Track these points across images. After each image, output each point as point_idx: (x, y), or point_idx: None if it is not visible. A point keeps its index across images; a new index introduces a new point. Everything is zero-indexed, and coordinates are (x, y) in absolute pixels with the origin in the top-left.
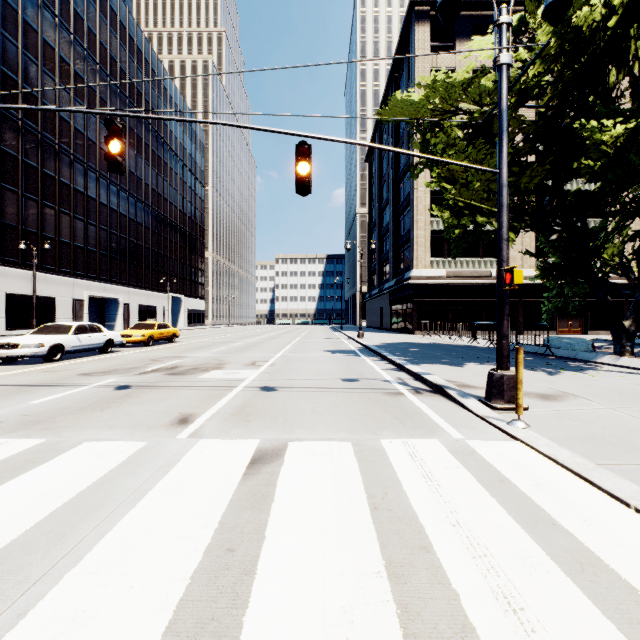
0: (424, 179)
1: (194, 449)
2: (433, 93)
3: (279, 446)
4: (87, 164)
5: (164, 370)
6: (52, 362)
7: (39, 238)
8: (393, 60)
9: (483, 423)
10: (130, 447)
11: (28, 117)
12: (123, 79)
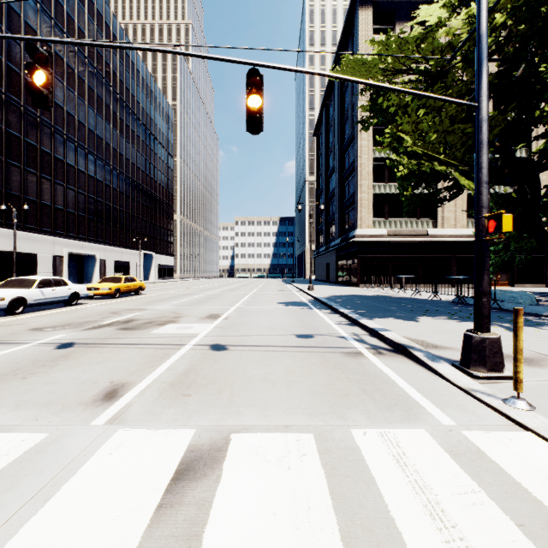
0: (367, 147)
1: (103, 449)
2: (385, 51)
3: (219, 442)
4: (66, 135)
5: (118, 324)
6: (13, 315)
7: (22, 200)
8: (339, 43)
9: (469, 399)
10: (19, 444)
11: (11, 92)
12: (100, 61)
